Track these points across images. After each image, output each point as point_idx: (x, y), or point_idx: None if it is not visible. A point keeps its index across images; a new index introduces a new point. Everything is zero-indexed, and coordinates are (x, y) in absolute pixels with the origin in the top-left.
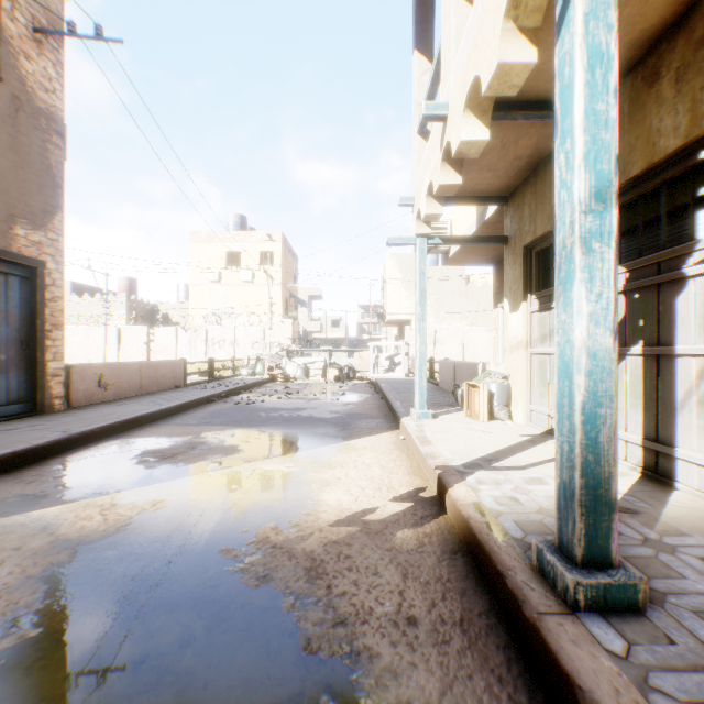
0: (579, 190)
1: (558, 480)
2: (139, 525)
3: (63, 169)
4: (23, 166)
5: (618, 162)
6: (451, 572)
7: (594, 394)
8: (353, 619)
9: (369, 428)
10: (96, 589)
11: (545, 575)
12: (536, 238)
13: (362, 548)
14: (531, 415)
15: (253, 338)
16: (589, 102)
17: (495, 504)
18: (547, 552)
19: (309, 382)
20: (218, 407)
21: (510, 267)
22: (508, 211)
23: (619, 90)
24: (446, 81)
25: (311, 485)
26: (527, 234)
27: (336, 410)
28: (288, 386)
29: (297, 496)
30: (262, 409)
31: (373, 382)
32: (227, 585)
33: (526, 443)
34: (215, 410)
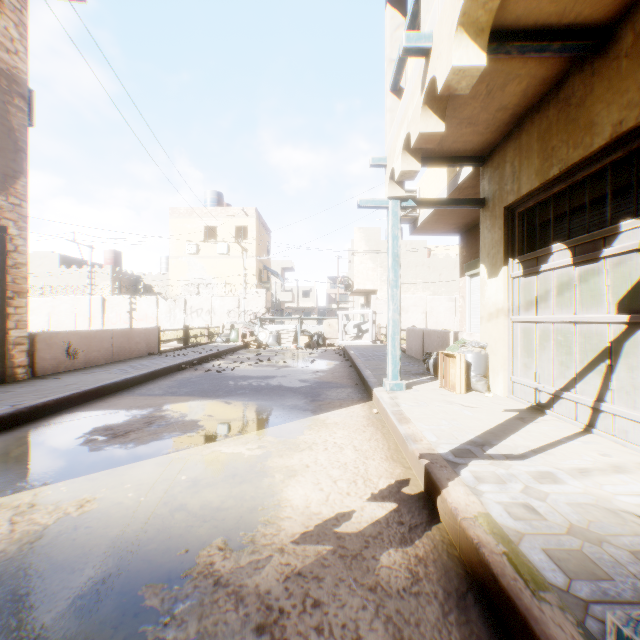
0: None
1: None
2: (50, 540)
3: (26, 133)
4: None
5: (636, 95)
6: (465, 637)
7: None
8: None
9: (339, 399)
10: None
11: None
12: (520, 197)
13: (336, 584)
14: (513, 387)
15: (229, 307)
16: None
17: (508, 517)
18: None
19: (281, 348)
20: (187, 375)
21: (488, 231)
22: (485, 172)
23: (638, 11)
24: (429, 11)
25: (274, 475)
26: (509, 194)
27: (305, 379)
28: (260, 353)
29: (256, 492)
30: (231, 377)
31: (342, 349)
32: None
33: (515, 421)
34: (183, 379)
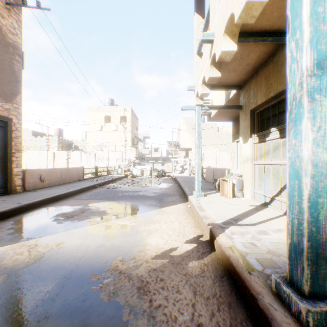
0: (306, 62)
1: (289, 240)
2: (47, 258)
3: (21, 73)
4: (0, 71)
5: None
6: (221, 290)
7: (316, 189)
8: (165, 326)
9: (172, 201)
10: (14, 302)
11: (281, 299)
12: (257, 105)
13: (170, 273)
14: (254, 195)
15: (117, 156)
16: (312, 7)
17: (243, 247)
18: (283, 285)
19: (143, 177)
20: (98, 190)
21: (243, 121)
22: (242, 93)
23: None
24: (212, 22)
25: (142, 233)
26: (252, 104)
27: (156, 192)
28: (133, 180)
29: (135, 240)
30: (120, 191)
31: (174, 177)
32: (91, 299)
33: (253, 210)
34: (96, 192)
